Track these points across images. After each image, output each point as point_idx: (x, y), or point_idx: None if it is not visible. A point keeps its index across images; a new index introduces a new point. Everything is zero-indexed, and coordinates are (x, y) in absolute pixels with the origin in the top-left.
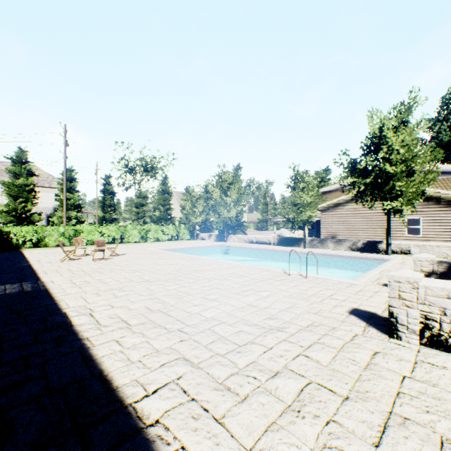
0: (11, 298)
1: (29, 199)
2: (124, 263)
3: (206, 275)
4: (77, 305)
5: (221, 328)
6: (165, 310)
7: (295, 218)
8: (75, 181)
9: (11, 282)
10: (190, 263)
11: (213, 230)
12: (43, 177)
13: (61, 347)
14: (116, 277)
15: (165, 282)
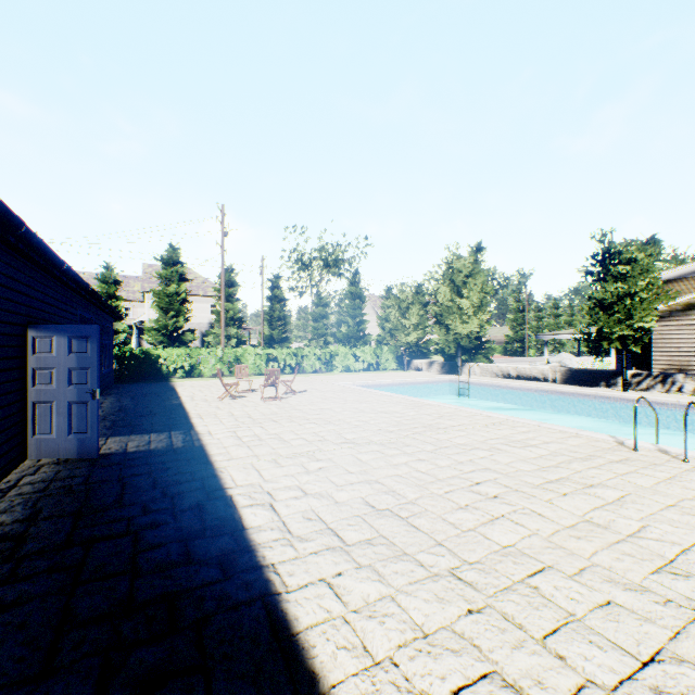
0: (156, 458)
1: (181, 312)
2: (306, 407)
3: (451, 437)
4: (247, 482)
5: (554, 586)
6: (403, 513)
7: (604, 332)
8: (234, 285)
9: (157, 431)
10: (413, 411)
11: (430, 355)
12: (197, 282)
13: (229, 583)
14: (300, 432)
15: (382, 448)
